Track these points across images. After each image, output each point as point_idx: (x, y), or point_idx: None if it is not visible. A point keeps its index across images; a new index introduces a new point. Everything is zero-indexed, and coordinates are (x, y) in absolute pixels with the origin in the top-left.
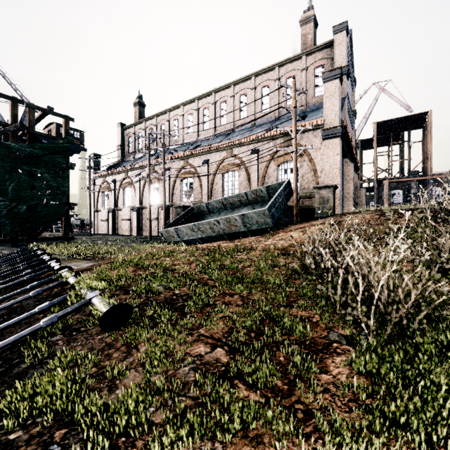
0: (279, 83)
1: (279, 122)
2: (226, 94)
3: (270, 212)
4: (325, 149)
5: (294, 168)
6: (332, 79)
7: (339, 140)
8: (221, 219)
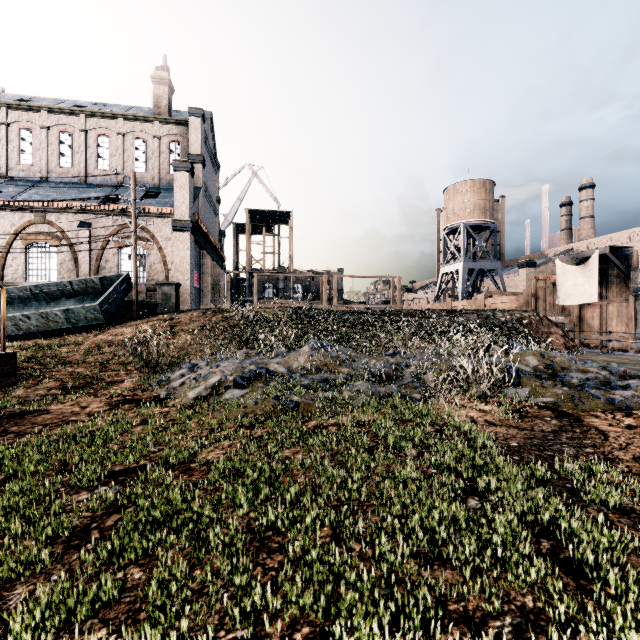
0: (115, 170)
1: (123, 191)
2: (33, 119)
3: (102, 308)
4: (176, 241)
5: (134, 262)
6: (183, 170)
7: (190, 235)
8: (33, 314)
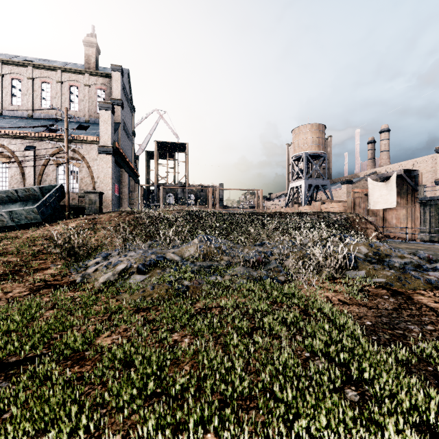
0: (51, 106)
1: (61, 124)
2: None
3: (40, 210)
4: (101, 161)
5: (66, 175)
6: (106, 109)
7: (111, 157)
8: None
